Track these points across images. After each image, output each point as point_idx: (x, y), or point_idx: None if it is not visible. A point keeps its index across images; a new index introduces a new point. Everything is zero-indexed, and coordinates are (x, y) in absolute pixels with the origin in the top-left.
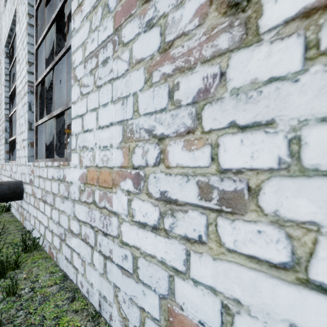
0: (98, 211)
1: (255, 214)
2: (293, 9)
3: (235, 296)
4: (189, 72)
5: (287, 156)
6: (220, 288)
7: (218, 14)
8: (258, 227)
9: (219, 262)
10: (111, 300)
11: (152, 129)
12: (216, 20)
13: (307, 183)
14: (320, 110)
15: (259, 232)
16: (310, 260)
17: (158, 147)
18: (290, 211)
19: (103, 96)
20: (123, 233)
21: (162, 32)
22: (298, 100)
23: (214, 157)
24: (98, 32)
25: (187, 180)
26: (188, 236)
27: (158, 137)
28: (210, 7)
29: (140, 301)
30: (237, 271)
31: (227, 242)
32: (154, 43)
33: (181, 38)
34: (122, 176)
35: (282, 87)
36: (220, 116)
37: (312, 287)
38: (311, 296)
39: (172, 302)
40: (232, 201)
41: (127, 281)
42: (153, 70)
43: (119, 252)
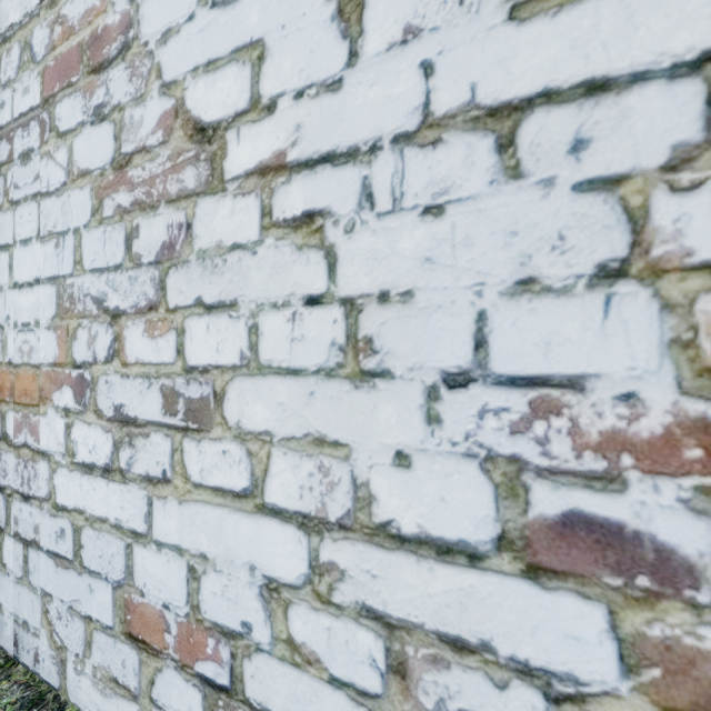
0: (13, 455)
1: (220, 429)
2: (253, 161)
3: (202, 550)
4: (151, 213)
5: (248, 349)
6: (186, 545)
7: (185, 135)
8: (223, 446)
9: (185, 505)
10: (36, 623)
11: (103, 297)
12: (182, 143)
13: (263, 383)
14: (273, 293)
15: (225, 453)
16: (266, 480)
17: (112, 330)
18: (251, 420)
19: (22, 223)
20: (59, 488)
21: (117, 135)
22: (257, 279)
23: (181, 349)
24: (14, 93)
25: (150, 384)
26: (150, 474)
27: (111, 312)
28: (176, 121)
29: (86, 606)
30: (204, 513)
31: (194, 474)
32: (106, 149)
33: (141, 154)
34: (57, 382)
35: (244, 259)
36: (186, 288)
37: (267, 513)
38: (266, 524)
39: (130, 588)
40: (198, 413)
41: (64, 578)
42: (104, 196)
43: (51, 526)
